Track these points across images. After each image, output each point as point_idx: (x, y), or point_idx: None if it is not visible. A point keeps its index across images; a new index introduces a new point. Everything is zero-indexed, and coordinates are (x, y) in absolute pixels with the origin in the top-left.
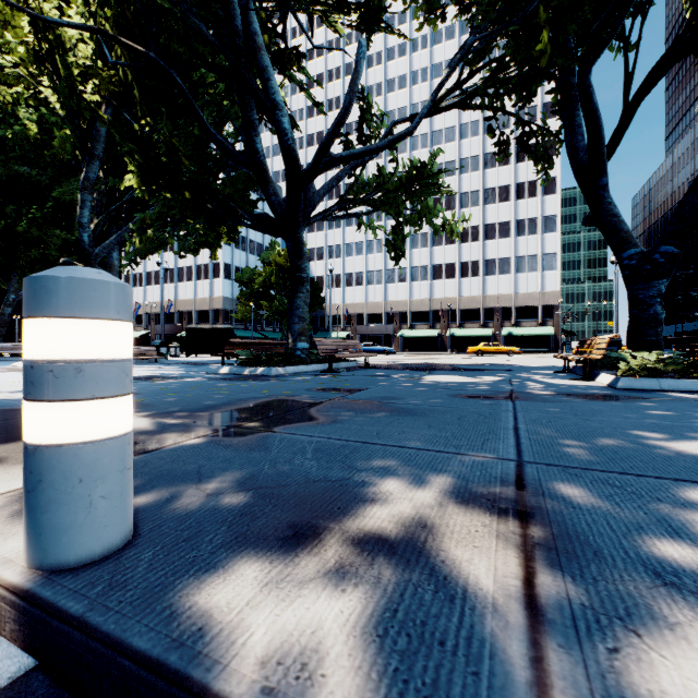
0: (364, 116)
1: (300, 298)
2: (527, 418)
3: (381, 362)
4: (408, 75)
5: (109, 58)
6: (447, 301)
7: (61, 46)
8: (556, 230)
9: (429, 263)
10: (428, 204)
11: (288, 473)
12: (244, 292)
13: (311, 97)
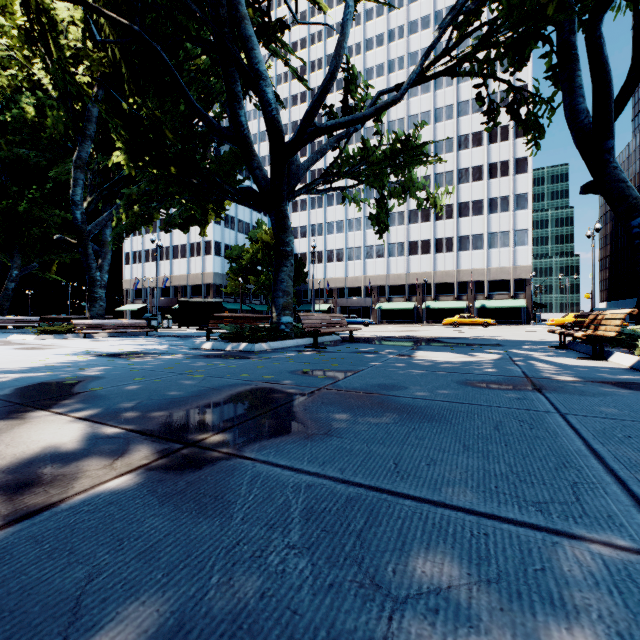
0: (349, 87)
1: (284, 272)
2: (589, 428)
3: (363, 335)
4: (385, 64)
5: (97, 36)
6: (423, 275)
7: (53, 28)
8: (528, 207)
9: (405, 240)
10: (412, 177)
11: (253, 614)
12: (233, 268)
13: (295, 72)
